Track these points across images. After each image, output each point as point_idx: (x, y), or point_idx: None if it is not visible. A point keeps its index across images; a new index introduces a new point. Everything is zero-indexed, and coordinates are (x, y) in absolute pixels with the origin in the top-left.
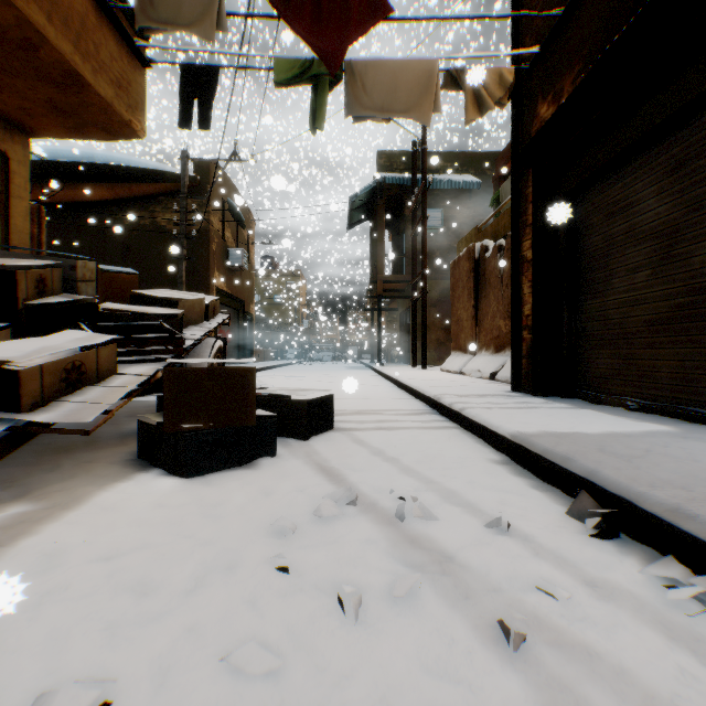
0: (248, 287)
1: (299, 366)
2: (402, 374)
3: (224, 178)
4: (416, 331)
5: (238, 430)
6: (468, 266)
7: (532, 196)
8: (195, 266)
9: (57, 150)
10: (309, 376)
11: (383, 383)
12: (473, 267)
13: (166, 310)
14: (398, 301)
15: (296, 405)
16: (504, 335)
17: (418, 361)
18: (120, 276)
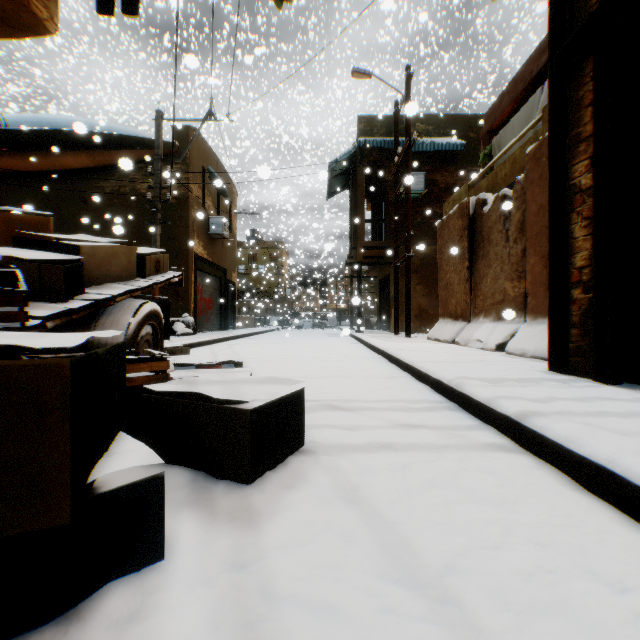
0: (230, 256)
1: (280, 333)
2: (387, 343)
3: (204, 146)
4: (398, 297)
5: (31, 531)
6: (460, 224)
7: (592, 95)
8: (174, 233)
9: (38, 118)
10: (287, 344)
11: (366, 353)
12: (467, 224)
13: (47, 254)
14: (377, 269)
15: (231, 417)
16: (511, 299)
17: (399, 328)
18: (23, 217)
